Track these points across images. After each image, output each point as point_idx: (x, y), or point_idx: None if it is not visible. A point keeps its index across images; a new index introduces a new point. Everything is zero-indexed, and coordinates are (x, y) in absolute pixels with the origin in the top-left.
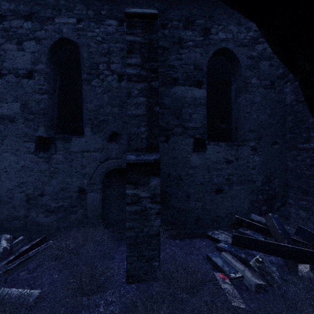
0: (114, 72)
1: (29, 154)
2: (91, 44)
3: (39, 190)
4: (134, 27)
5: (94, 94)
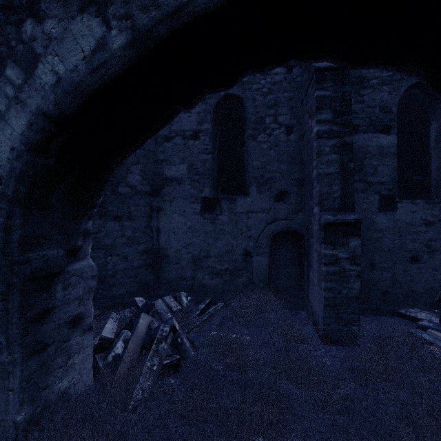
0: (281, 125)
1: (195, 215)
2: (256, 97)
3: (205, 251)
4: (323, 81)
5: (260, 150)
